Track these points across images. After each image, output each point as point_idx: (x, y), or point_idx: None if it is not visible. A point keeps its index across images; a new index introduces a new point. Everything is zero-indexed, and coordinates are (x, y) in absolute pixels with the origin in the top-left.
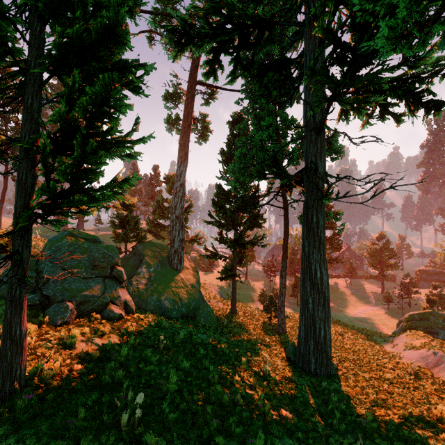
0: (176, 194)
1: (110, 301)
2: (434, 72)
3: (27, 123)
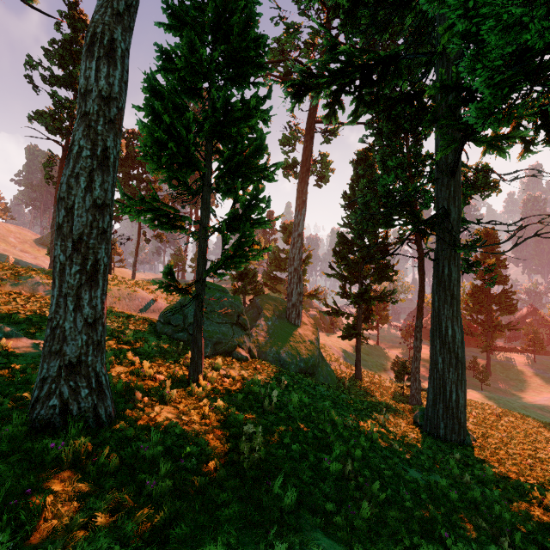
0: (294, 245)
1: (237, 345)
2: None
3: (204, 211)
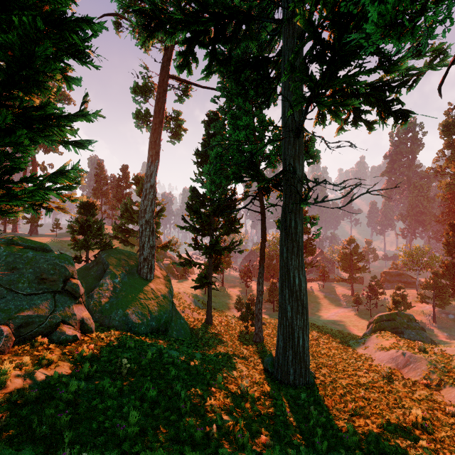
0: (146, 196)
1: (61, 321)
2: (402, 83)
3: None
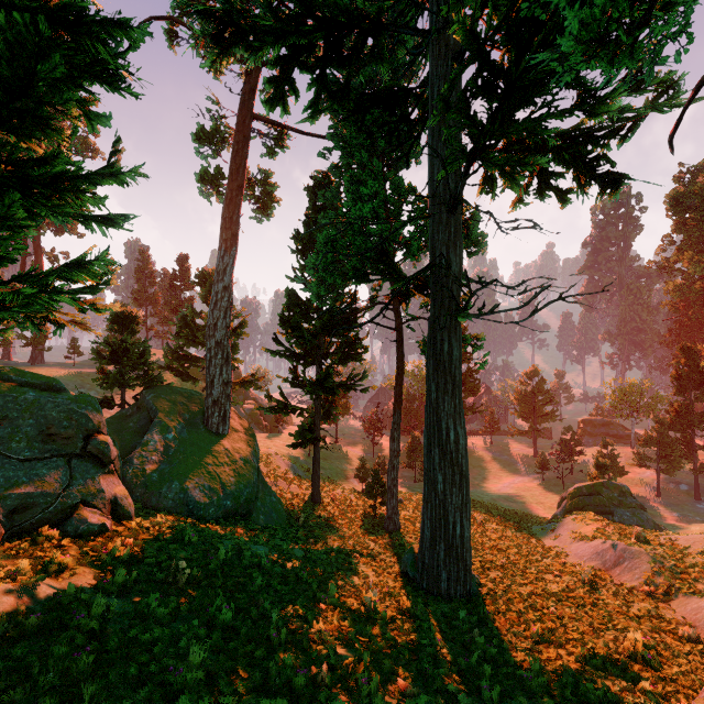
0: (217, 303)
1: (81, 501)
2: (612, 131)
3: None
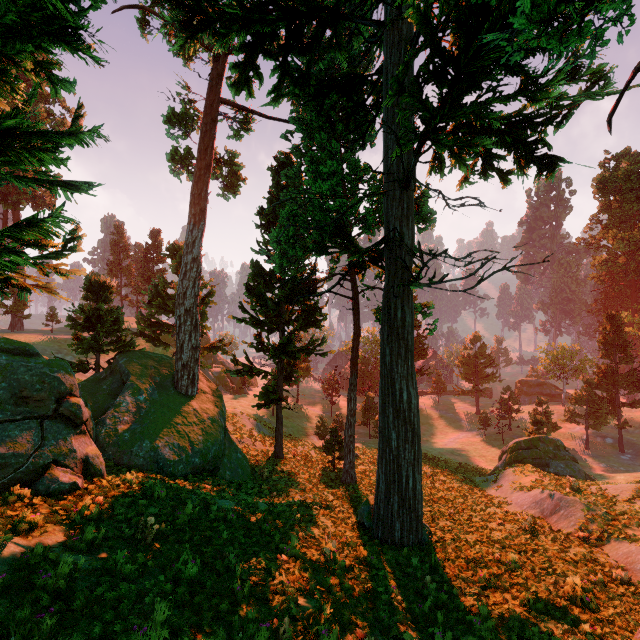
0: (186, 274)
1: (52, 461)
2: (549, 118)
3: None
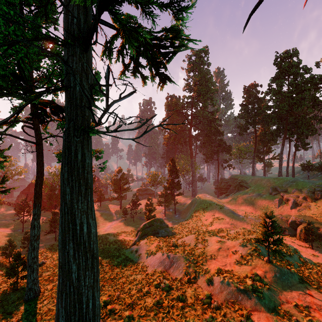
0: None
1: None
2: (165, 53)
3: None
